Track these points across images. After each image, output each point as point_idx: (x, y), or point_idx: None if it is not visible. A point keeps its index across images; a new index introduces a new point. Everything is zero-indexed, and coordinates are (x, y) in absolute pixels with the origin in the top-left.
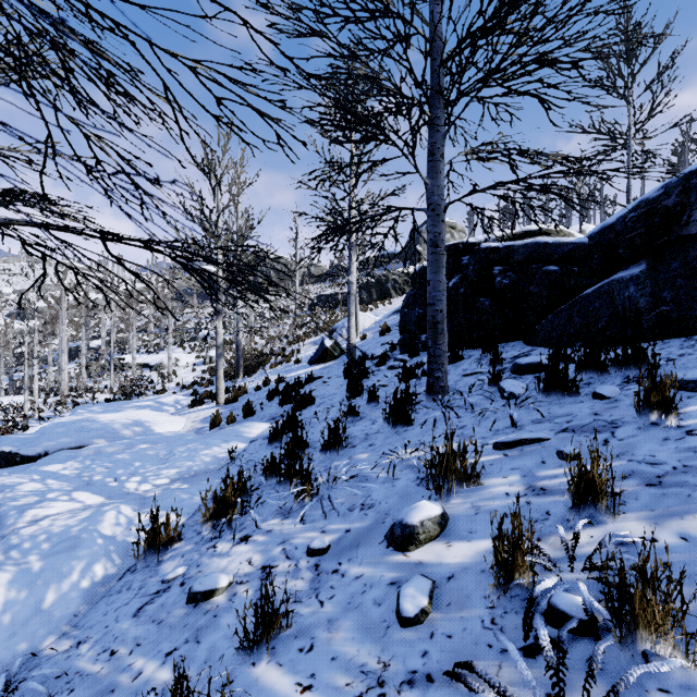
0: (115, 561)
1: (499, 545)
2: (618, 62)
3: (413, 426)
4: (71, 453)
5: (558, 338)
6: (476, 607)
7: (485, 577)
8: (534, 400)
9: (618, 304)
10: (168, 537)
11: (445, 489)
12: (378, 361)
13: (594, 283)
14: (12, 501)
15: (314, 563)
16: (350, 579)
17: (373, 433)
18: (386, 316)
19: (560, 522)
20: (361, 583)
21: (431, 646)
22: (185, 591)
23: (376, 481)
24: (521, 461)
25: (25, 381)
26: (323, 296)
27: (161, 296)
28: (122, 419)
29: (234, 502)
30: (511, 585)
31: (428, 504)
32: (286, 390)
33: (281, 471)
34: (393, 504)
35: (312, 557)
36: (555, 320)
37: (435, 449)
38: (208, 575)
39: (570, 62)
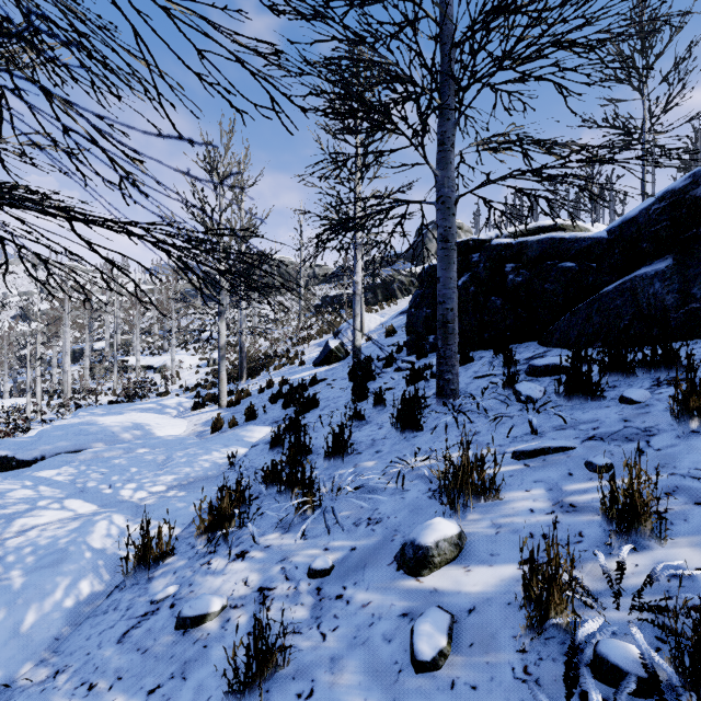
0: (104, 577)
1: (529, 575)
2: (632, 54)
3: (422, 431)
4: (67, 458)
5: (575, 338)
6: (504, 650)
7: (512, 612)
8: (553, 404)
9: (642, 301)
10: (160, 551)
11: (461, 503)
12: (384, 362)
13: (614, 280)
14: (1, 509)
15: (315, 586)
16: (355, 608)
17: (379, 439)
18: (391, 317)
19: (596, 545)
20: (368, 612)
21: (453, 699)
22: (175, 615)
23: (383, 493)
24: (544, 472)
25: (27, 383)
26: (328, 298)
27: (165, 298)
28: (122, 422)
29: (231, 514)
30: (546, 625)
31: (443, 522)
32: (290, 392)
33: (282, 479)
34: (403, 519)
35: (313, 578)
36: (573, 319)
37: (449, 459)
38: (199, 598)
39: (589, 45)
